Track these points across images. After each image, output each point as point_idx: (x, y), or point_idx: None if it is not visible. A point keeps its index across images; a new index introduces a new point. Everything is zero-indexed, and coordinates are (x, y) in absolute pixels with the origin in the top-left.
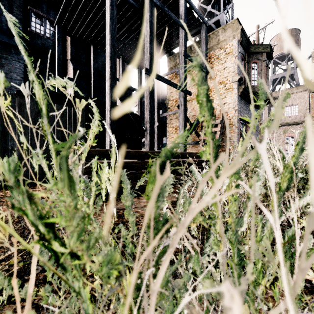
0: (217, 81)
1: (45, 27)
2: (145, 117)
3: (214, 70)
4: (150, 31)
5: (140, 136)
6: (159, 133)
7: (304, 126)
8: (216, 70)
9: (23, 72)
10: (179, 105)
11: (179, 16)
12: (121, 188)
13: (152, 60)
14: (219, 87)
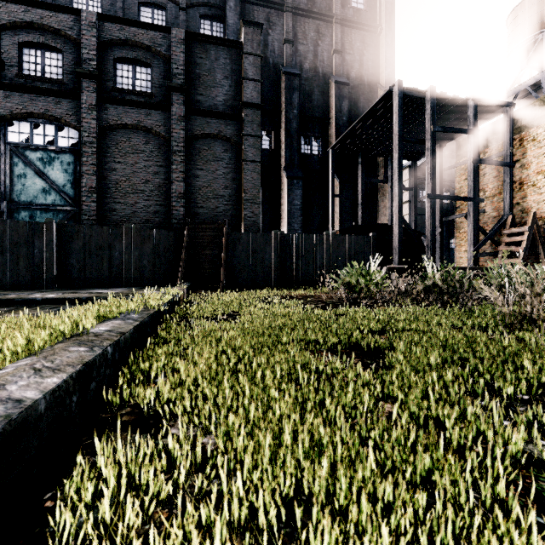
0: (532, 170)
1: (311, 145)
2: (426, 235)
3: (527, 156)
4: (432, 158)
5: (421, 253)
6: (442, 242)
7: (457, 267)
8: (530, 157)
9: (301, 197)
10: (466, 215)
11: (467, 119)
12: (415, 288)
13: (434, 184)
14: (535, 178)
